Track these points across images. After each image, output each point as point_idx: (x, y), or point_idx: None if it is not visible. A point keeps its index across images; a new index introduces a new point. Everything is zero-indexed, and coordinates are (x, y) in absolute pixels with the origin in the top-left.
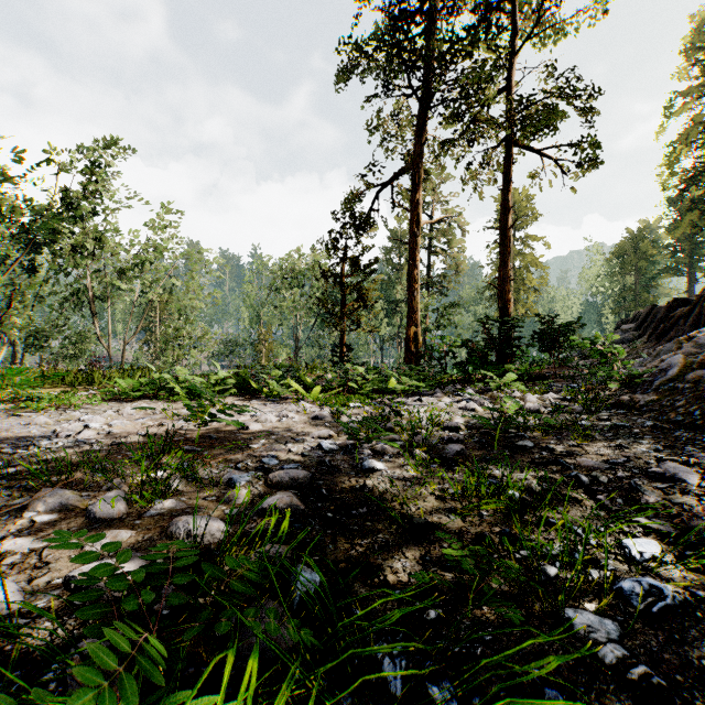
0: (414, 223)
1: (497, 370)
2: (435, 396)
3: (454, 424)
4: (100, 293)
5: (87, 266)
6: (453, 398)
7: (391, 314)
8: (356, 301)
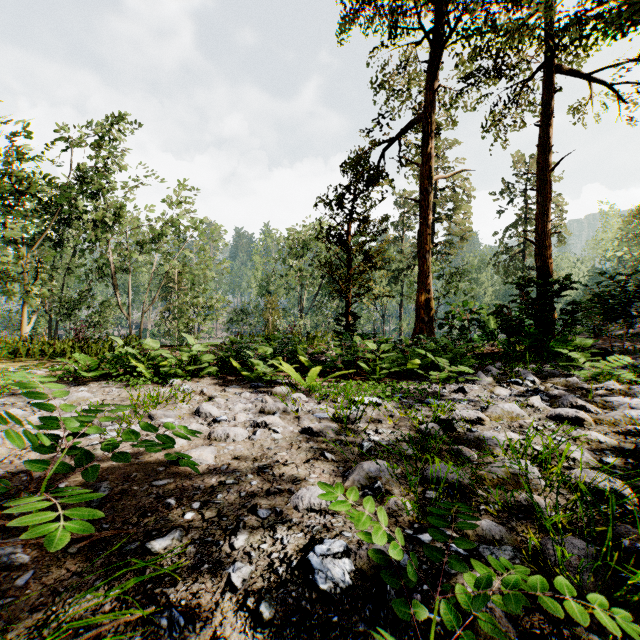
0: (426, 178)
1: (565, 347)
2: (480, 382)
3: (603, 483)
4: (122, 266)
5: (108, 240)
6: (509, 387)
7: (394, 282)
8: (363, 262)
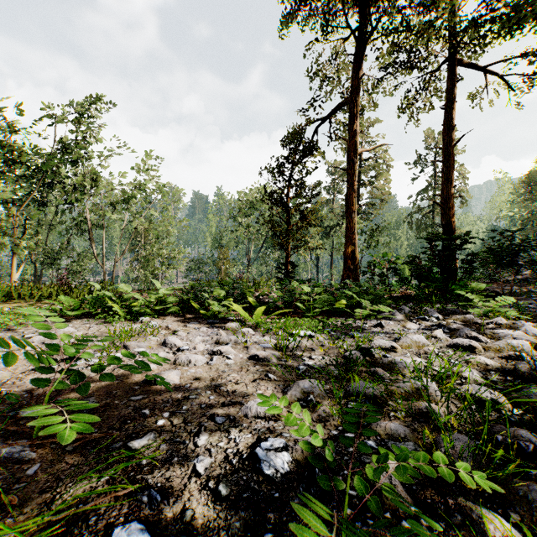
0: (352, 150)
1: (463, 290)
2: (394, 319)
3: (486, 394)
4: (97, 222)
5: (85, 200)
6: (418, 323)
7: (326, 237)
8: (300, 220)
